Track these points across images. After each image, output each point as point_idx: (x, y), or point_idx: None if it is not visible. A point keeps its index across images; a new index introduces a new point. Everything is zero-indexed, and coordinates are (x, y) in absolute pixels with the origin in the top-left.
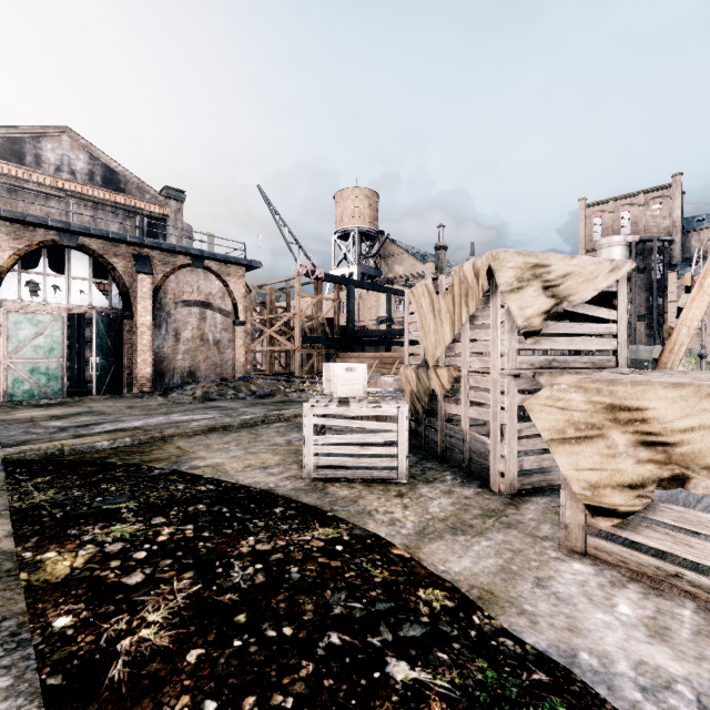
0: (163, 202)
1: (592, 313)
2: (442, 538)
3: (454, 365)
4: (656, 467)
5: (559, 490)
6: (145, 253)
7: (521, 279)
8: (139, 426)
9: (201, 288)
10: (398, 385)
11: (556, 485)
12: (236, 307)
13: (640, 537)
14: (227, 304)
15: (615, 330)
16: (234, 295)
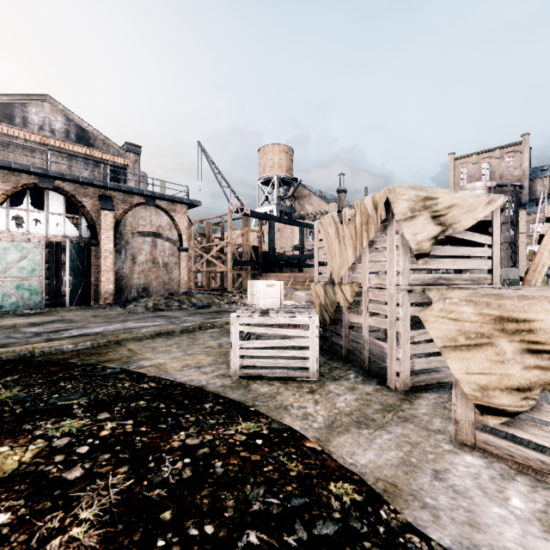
0: (124, 155)
1: (472, 238)
2: (348, 431)
3: (356, 282)
4: (542, 373)
5: (445, 387)
6: (108, 194)
7: (414, 209)
8: (99, 332)
9: (153, 222)
10: (309, 298)
11: (442, 382)
12: (181, 237)
13: (526, 434)
14: (174, 234)
15: (490, 252)
16: (179, 227)
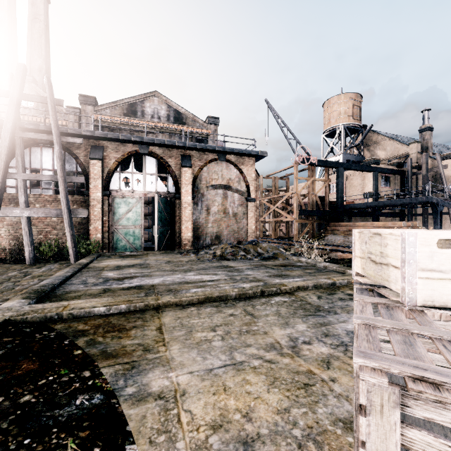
0: (206, 127)
1: None
2: None
3: None
4: None
5: None
6: (188, 153)
7: None
8: (155, 284)
9: (224, 176)
10: None
11: None
12: (248, 188)
13: None
14: (242, 186)
15: None
16: (247, 179)
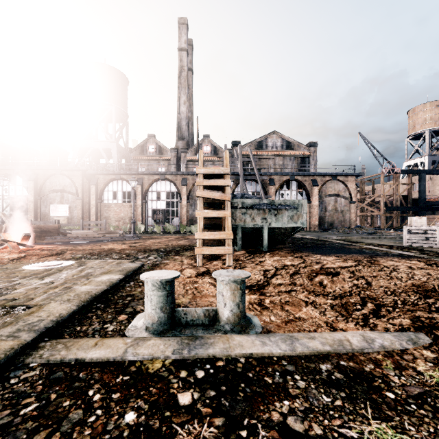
0: (308, 149)
1: None
2: None
3: None
4: None
5: None
6: (314, 178)
7: None
8: None
9: (335, 189)
10: None
11: None
12: (351, 195)
13: None
14: (346, 194)
15: None
16: (350, 190)
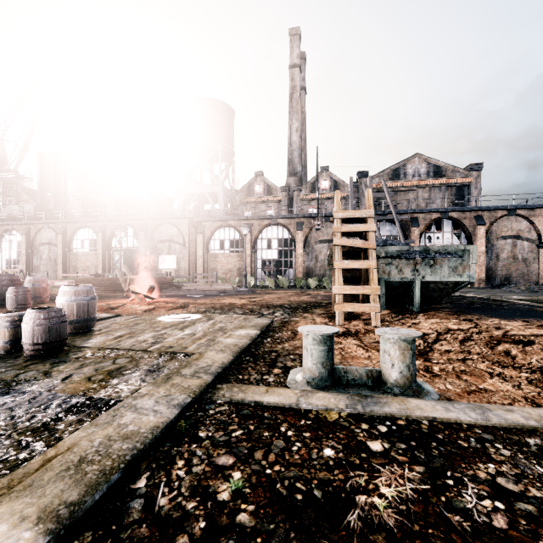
0: (467, 174)
1: None
2: None
3: None
4: None
5: None
6: (479, 214)
7: None
8: None
9: (513, 228)
10: None
11: None
12: (540, 236)
13: None
14: (532, 235)
15: None
16: (538, 228)
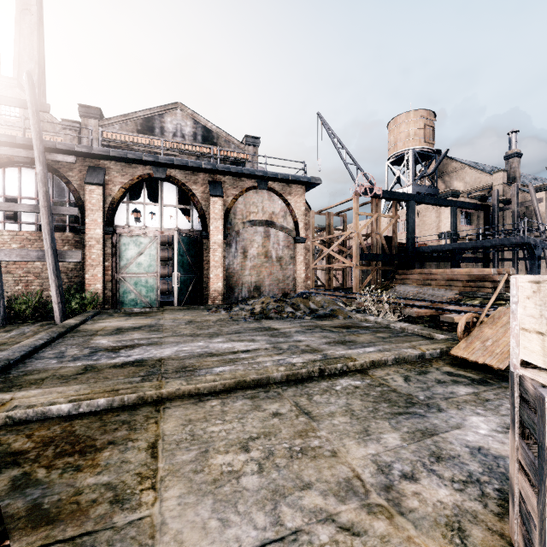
0: (243, 149)
1: None
2: None
3: None
4: None
5: None
6: (218, 179)
7: None
8: (164, 357)
9: (265, 208)
10: None
11: None
12: (297, 225)
13: None
14: (289, 222)
15: None
16: (295, 213)
